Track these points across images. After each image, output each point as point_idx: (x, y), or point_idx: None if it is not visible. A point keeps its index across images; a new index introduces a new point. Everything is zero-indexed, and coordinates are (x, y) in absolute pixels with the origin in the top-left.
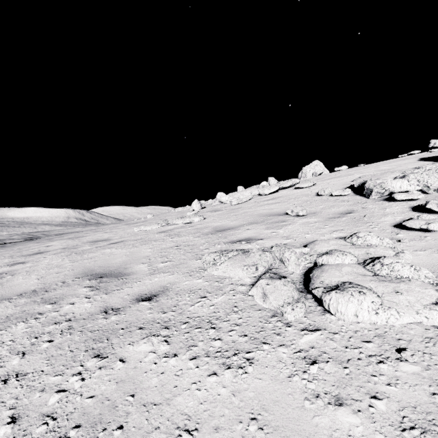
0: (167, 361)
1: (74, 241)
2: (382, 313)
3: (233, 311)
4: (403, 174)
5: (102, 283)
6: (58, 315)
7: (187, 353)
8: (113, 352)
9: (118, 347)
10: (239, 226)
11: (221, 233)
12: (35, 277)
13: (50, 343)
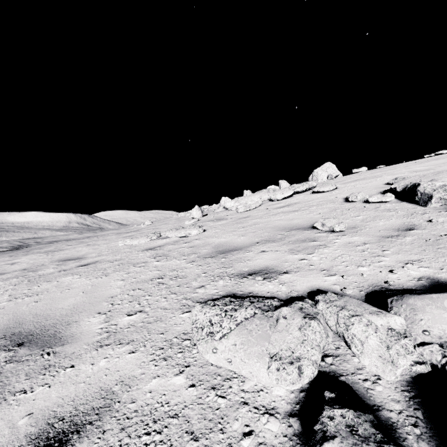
0: None
1: (45, 258)
2: None
3: None
4: None
5: (11, 364)
6: None
7: None
8: None
9: None
10: (249, 245)
11: (224, 257)
12: None
13: None
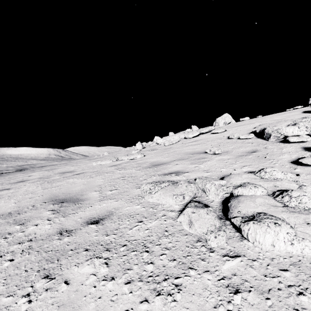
0: (105, 285)
1: (49, 172)
2: (297, 243)
3: (164, 235)
4: (294, 122)
5: (62, 207)
6: (23, 235)
7: (123, 277)
8: (60, 273)
9: (65, 268)
10: (170, 161)
11: (156, 167)
12: (13, 201)
13: (11, 262)
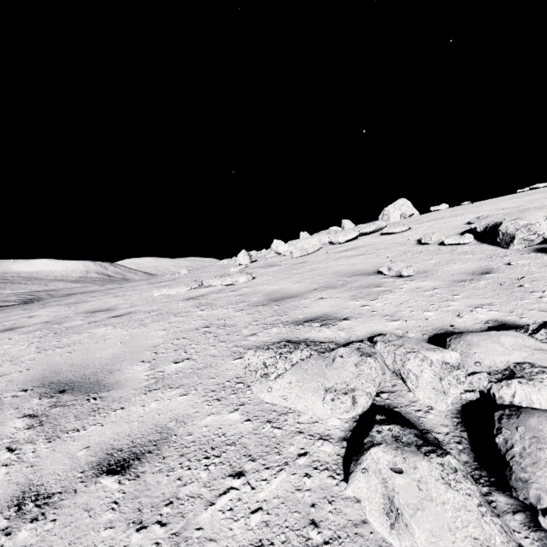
0: None
1: (68, 310)
2: None
3: (309, 546)
4: None
5: (57, 408)
6: None
7: None
8: None
9: None
10: (306, 292)
11: (278, 305)
12: None
13: None
